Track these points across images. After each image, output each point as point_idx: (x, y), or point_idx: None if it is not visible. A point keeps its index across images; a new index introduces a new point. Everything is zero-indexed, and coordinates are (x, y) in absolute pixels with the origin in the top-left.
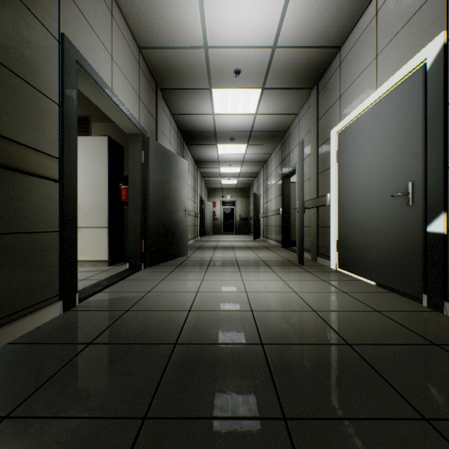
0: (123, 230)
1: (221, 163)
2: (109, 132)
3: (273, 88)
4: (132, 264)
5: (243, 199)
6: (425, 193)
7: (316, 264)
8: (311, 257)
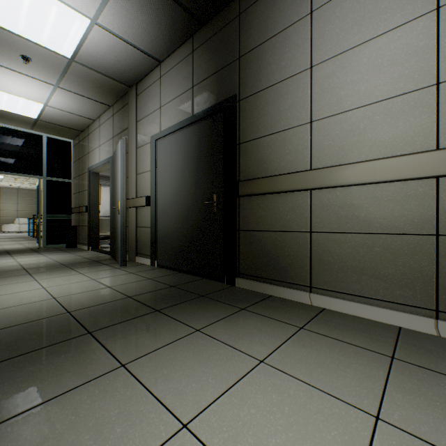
0: None
1: None
2: None
3: None
4: None
5: None
6: None
7: None
8: None
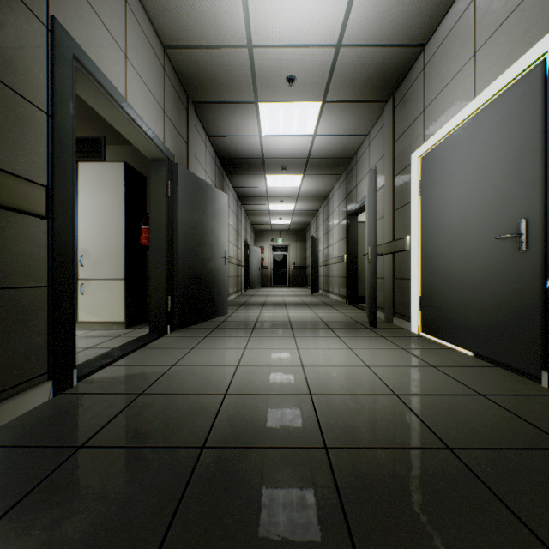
0: (145, 283)
1: (270, 199)
2: (126, 158)
3: (336, 101)
4: (155, 326)
5: (297, 243)
6: (545, 234)
7: (392, 326)
8: (385, 317)
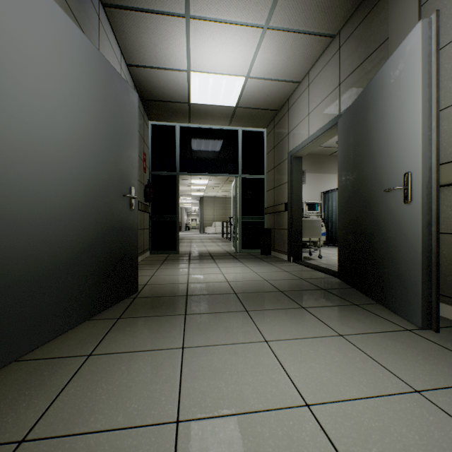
0: None
1: None
2: None
3: None
4: None
5: None
6: None
7: None
8: None
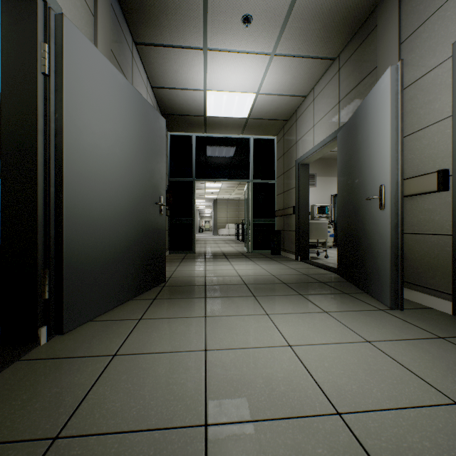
0: None
1: None
2: None
3: None
4: None
5: None
6: None
7: None
8: None
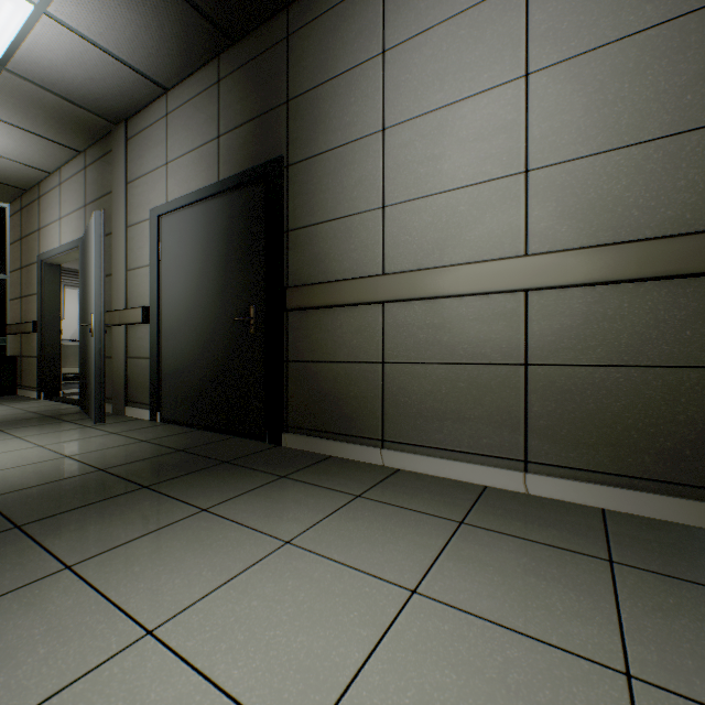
0: None
1: None
2: None
3: None
4: None
5: None
6: None
7: None
8: None
